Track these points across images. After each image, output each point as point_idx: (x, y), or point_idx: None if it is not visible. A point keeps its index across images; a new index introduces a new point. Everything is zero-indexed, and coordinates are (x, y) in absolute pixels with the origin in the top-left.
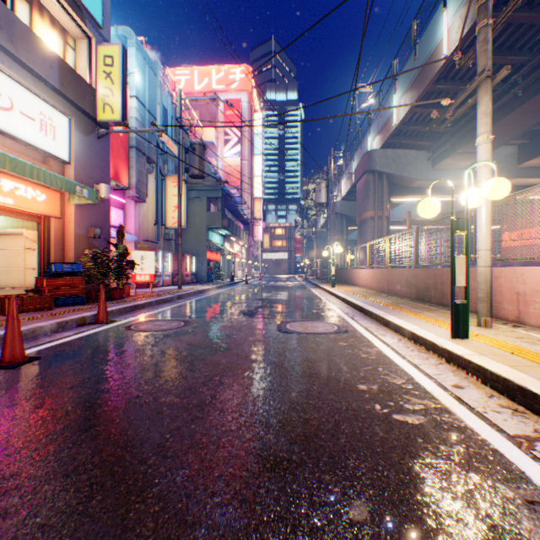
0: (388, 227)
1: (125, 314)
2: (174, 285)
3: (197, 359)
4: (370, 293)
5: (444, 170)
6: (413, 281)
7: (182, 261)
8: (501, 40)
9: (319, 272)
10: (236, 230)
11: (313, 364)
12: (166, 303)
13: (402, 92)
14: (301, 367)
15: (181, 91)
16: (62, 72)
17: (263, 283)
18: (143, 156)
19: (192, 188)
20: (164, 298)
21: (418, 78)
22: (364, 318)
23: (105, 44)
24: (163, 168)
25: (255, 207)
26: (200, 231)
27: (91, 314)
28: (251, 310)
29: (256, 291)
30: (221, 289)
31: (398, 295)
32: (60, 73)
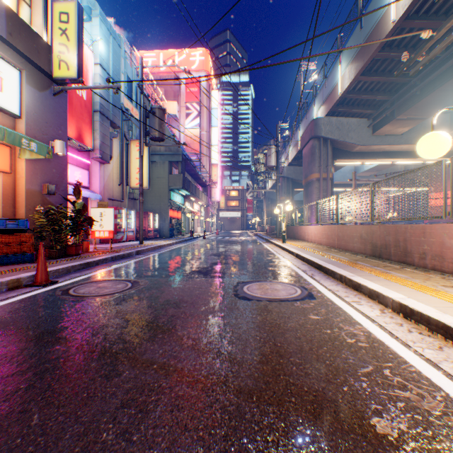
0: (332, 188)
1: (73, 272)
2: (137, 240)
3: (124, 348)
4: (321, 248)
5: (383, 136)
6: (368, 237)
7: (146, 218)
8: (449, 3)
9: (268, 228)
10: (195, 191)
11: (286, 359)
12: (123, 259)
13: (347, 62)
14: (271, 368)
15: (142, 59)
16: (10, 21)
17: (219, 238)
18: (106, 120)
19: (155, 153)
20: (120, 254)
21: (363, 47)
22: (326, 278)
23: (60, 1)
24: (127, 133)
25: (212, 172)
26: (162, 191)
27: (28, 275)
28: (205, 268)
29: (212, 246)
30: (180, 244)
31: (351, 251)
32: (7, 22)
